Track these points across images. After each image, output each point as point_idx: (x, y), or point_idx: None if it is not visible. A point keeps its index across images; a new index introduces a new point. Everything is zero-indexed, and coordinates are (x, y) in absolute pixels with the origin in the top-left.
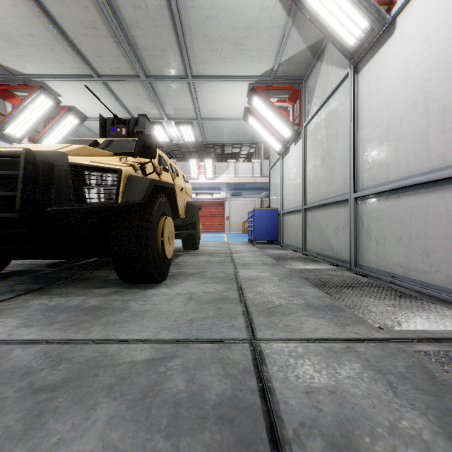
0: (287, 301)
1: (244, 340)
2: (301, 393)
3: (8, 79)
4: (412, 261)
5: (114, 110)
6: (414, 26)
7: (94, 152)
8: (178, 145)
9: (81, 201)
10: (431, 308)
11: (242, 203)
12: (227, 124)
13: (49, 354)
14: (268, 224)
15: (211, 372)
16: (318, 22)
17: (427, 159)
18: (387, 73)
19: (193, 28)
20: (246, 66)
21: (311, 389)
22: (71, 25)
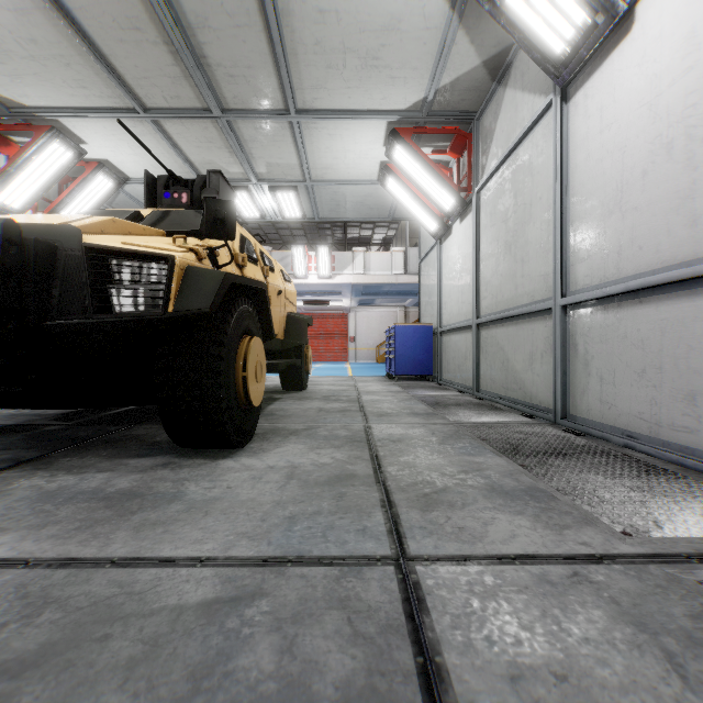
0: (457, 480)
1: (386, 559)
2: (502, 680)
3: None
4: (664, 411)
5: (171, 166)
6: (667, 17)
7: (131, 229)
8: (275, 224)
9: (105, 310)
10: None
11: (376, 316)
12: (352, 190)
13: (25, 591)
14: (418, 348)
15: (326, 630)
16: (504, 17)
17: (692, 239)
18: (619, 99)
19: (298, 30)
20: (383, 93)
21: (520, 669)
22: (98, 23)
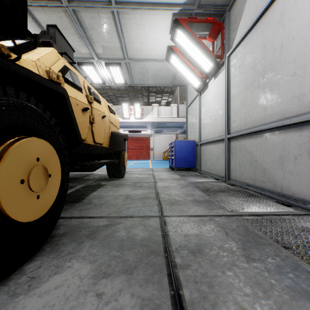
0: None
1: None
2: None
3: None
4: None
5: None
6: None
7: None
8: (115, 94)
9: None
10: None
11: (163, 138)
12: (151, 66)
13: None
14: (187, 153)
15: None
16: None
17: None
18: None
19: None
20: None
21: None
22: None
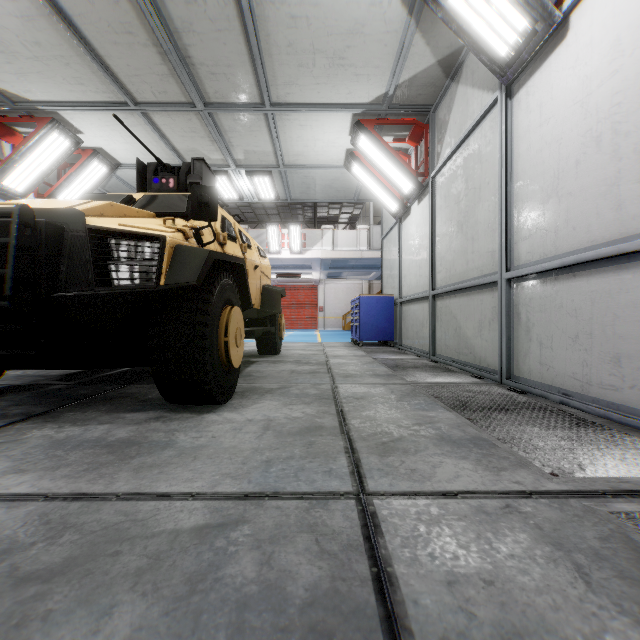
0: (411, 431)
1: (348, 495)
2: (440, 585)
3: (5, 108)
4: (594, 372)
5: (158, 154)
6: (597, 26)
7: (126, 212)
8: (251, 205)
9: (105, 283)
10: (626, 442)
11: (342, 288)
12: (321, 174)
13: (47, 518)
14: (380, 317)
15: (297, 548)
16: (455, 23)
17: (617, 221)
18: (556, 97)
19: (273, 33)
20: (348, 89)
21: (455, 577)
22: (95, 28)
